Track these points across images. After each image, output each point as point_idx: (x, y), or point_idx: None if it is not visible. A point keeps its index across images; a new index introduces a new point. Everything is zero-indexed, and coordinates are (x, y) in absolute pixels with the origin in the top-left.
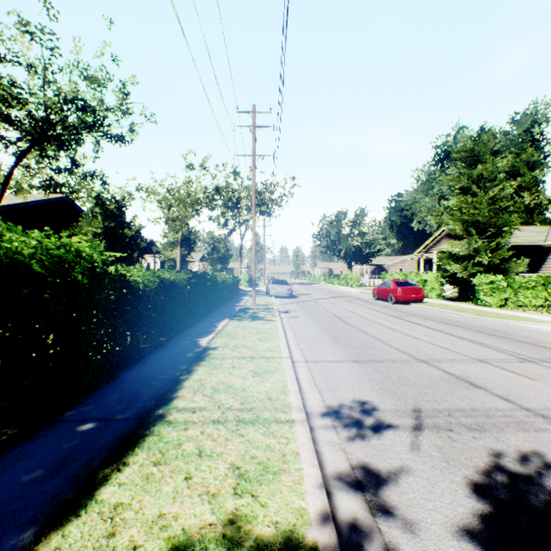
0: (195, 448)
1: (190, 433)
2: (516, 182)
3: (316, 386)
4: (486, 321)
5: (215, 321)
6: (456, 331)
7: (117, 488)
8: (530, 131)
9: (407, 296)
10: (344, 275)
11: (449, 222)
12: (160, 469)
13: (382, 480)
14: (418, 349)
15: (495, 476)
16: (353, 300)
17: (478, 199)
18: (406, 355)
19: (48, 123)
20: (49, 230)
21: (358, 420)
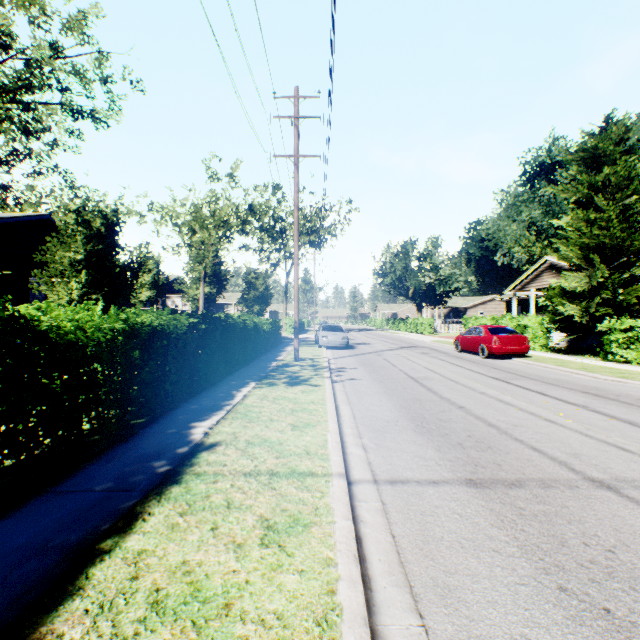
0: None
1: None
2: None
3: (405, 577)
4: None
5: (235, 387)
6: (611, 407)
7: None
8: None
9: (506, 348)
10: (413, 320)
11: (562, 247)
12: None
13: None
14: (574, 449)
15: None
16: (429, 353)
17: (605, 214)
18: (561, 465)
19: None
20: None
21: None
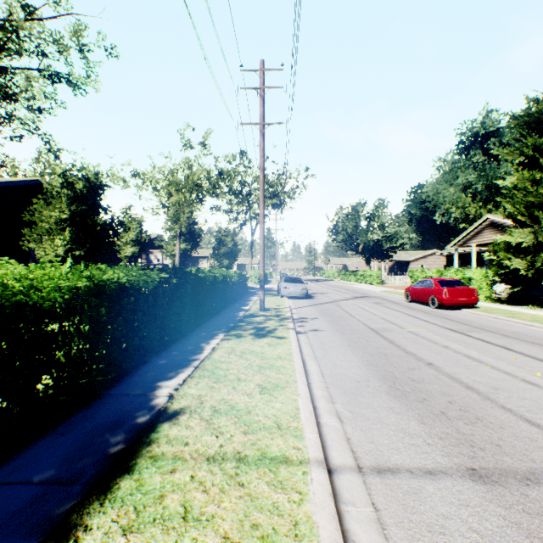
0: None
1: None
2: None
3: None
4: None
5: (204, 338)
6: None
7: None
8: None
9: (456, 299)
10: (363, 272)
11: (507, 206)
12: None
13: None
14: None
15: None
16: (382, 303)
17: None
18: None
19: None
20: None
21: None
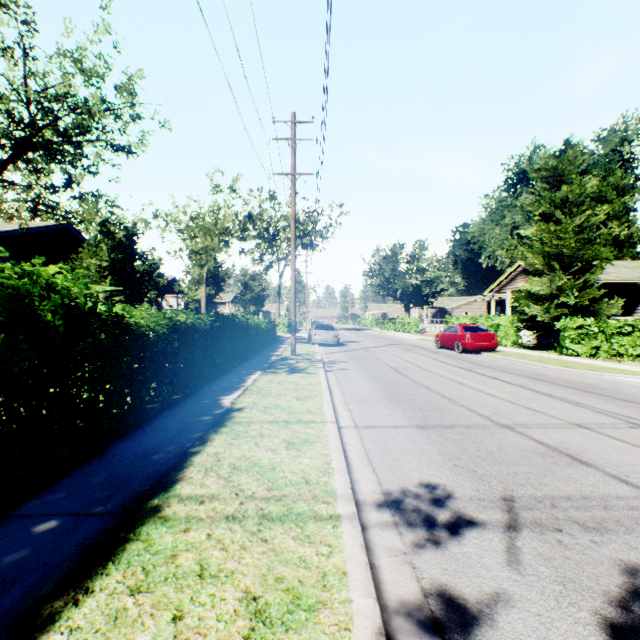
0: (196, 562)
1: (192, 537)
2: (602, 210)
3: (369, 462)
4: (577, 374)
5: (244, 374)
6: (542, 386)
7: (65, 638)
8: (619, 150)
9: (477, 344)
10: (401, 320)
11: (528, 255)
12: (138, 601)
13: (471, 618)
14: (498, 410)
15: (639, 610)
16: (412, 349)
17: (562, 227)
18: (484, 418)
19: (33, 126)
20: (3, 251)
21: (428, 514)
